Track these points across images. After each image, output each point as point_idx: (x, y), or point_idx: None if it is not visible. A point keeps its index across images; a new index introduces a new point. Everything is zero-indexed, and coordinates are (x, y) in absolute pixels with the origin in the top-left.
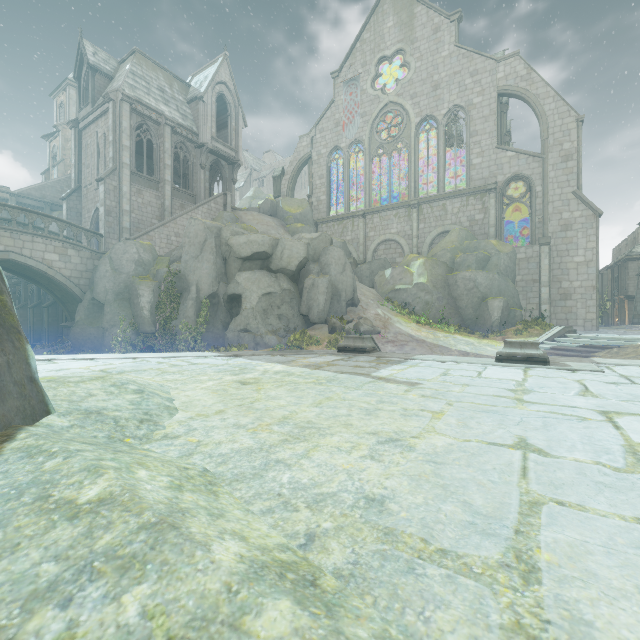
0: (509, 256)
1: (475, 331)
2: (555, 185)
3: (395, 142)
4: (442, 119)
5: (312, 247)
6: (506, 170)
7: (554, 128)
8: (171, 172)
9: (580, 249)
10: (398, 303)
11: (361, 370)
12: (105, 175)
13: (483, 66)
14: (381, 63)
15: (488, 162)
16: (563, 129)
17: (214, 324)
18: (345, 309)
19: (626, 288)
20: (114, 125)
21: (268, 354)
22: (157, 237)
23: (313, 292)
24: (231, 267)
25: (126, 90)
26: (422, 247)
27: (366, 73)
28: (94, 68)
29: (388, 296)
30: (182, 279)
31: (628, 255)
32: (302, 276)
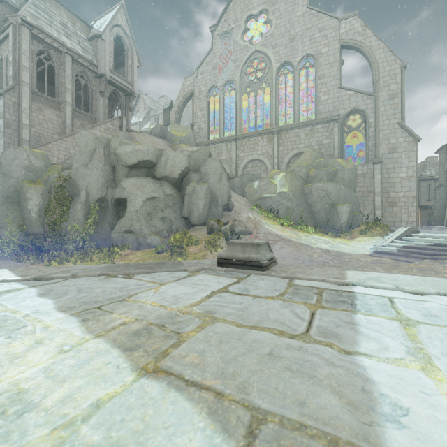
0: (351, 171)
1: (327, 231)
2: (384, 117)
3: (260, 82)
4: (297, 65)
5: (193, 158)
6: (346, 105)
7: (384, 73)
8: (72, 95)
9: (403, 167)
10: (264, 208)
11: (307, 376)
12: (4, 90)
13: (329, 24)
14: (249, 20)
15: (333, 99)
16: (390, 74)
17: (102, 226)
18: (221, 213)
19: (419, 200)
20: (14, 47)
21: (101, 274)
22: (55, 149)
23: (193, 197)
24: (119, 174)
25: (27, 17)
26: (281, 165)
27: (237, 28)
28: None
29: (256, 203)
30: (73, 184)
31: (421, 177)
32: (184, 184)
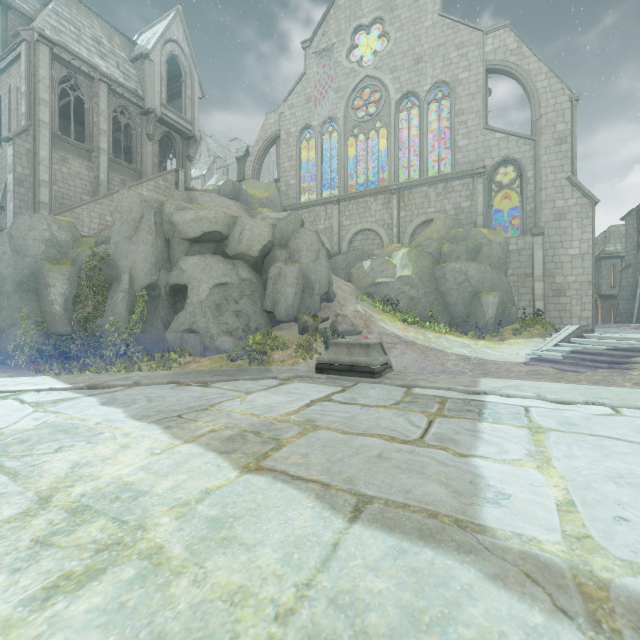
0: (501, 247)
1: (467, 331)
2: (548, 170)
3: (373, 121)
4: (425, 96)
5: (279, 229)
6: (495, 153)
7: (547, 108)
8: (108, 140)
9: (575, 240)
10: (379, 299)
11: (415, 472)
12: (14, 134)
13: (470, 38)
14: (357, 33)
15: (475, 144)
16: (556, 109)
17: (153, 323)
18: (319, 305)
19: (599, 287)
20: (28, 72)
21: (170, 381)
22: (86, 215)
23: (280, 283)
24: (175, 251)
25: (45, 31)
26: (403, 237)
27: (341, 43)
28: (5, 4)
29: (367, 291)
30: (111, 265)
31: (601, 254)
32: (266, 264)
